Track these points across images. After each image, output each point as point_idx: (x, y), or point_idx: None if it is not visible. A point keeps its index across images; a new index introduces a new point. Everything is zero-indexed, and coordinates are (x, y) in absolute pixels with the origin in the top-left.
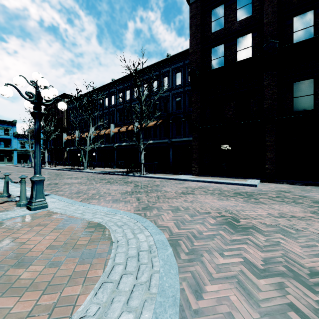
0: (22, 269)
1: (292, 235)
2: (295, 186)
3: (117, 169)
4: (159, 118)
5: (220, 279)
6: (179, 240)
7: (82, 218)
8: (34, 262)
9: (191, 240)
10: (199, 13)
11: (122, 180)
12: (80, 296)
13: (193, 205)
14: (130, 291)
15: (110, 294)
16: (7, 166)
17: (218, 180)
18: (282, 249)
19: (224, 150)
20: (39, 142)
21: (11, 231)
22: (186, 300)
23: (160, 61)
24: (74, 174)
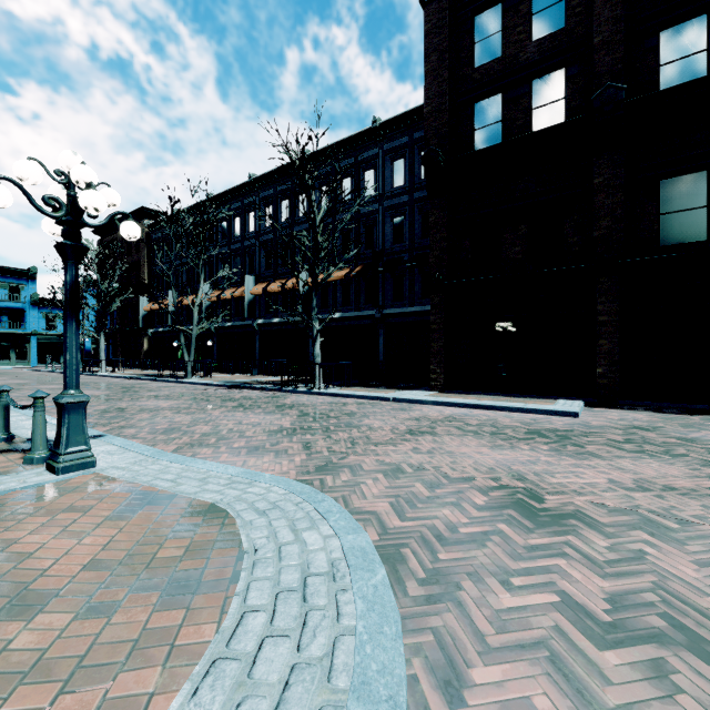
0: (18, 623)
1: (671, 533)
2: (666, 415)
3: (262, 376)
4: (355, 263)
5: (506, 651)
6: (402, 548)
7: (176, 491)
8: (49, 604)
9: (432, 548)
10: (445, 23)
11: (271, 401)
12: (157, 698)
13: (433, 461)
14: (281, 684)
15: (232, 693)
16: (15, 371)
17: (488, 402)
18: (651, 571)
19: (503, 334)
20: (76, 314)
21: (2, 525)
22: (423, 709)
23: (357, 133)
24: (163, 389)
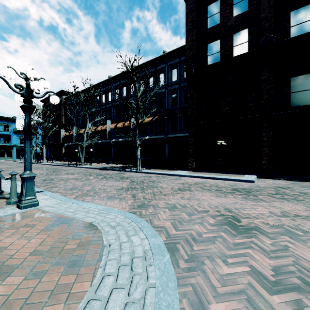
0: None
1: (299, 237)
2: (293, 182)
3: (114, 164)
4: (155, 114)
5: (226, 295)
6: (177, 244)
7: (74, 217)
8: (13, 272)
9: (190, 244)
10: (195, 9)
11: (118, 175)
12: None
13: (190, 203)
14: None
15: None
16: (6, 162)
17: (214, 176)
18: (292, 256)
19: (220, 146)
20: (29, 137)
21: None
22: None
23: (156, 57)
24: (70, 170)
